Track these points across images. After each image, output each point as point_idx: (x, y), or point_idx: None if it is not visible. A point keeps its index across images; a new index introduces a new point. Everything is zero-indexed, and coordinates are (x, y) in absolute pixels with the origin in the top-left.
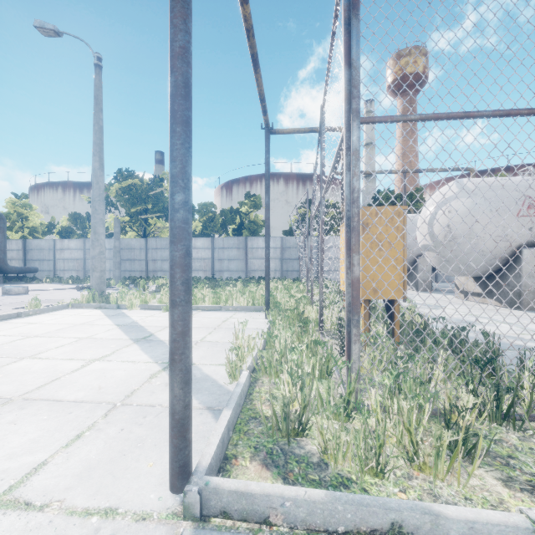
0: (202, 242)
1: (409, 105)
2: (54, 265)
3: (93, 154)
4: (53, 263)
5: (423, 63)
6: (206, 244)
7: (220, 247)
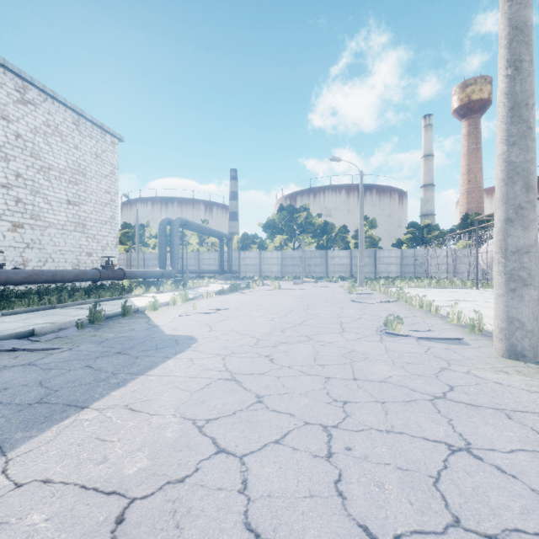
0: (343, 253)
1: (474, 127)
2: (239, 268)
3: (361, 218)
4: (239, 267)
5: (488, 91)
6: (346, 254)
7: (356, 256)
